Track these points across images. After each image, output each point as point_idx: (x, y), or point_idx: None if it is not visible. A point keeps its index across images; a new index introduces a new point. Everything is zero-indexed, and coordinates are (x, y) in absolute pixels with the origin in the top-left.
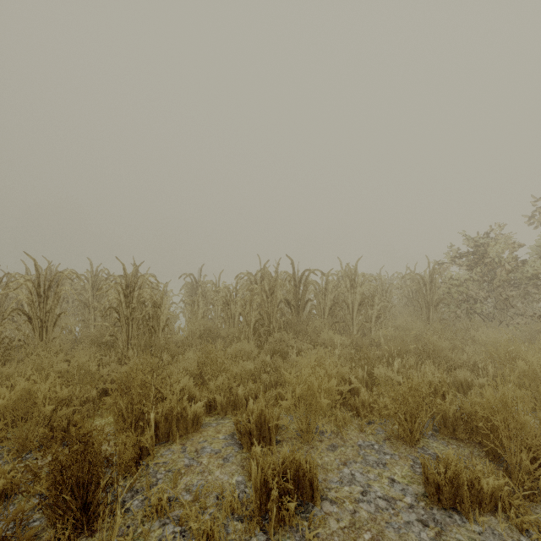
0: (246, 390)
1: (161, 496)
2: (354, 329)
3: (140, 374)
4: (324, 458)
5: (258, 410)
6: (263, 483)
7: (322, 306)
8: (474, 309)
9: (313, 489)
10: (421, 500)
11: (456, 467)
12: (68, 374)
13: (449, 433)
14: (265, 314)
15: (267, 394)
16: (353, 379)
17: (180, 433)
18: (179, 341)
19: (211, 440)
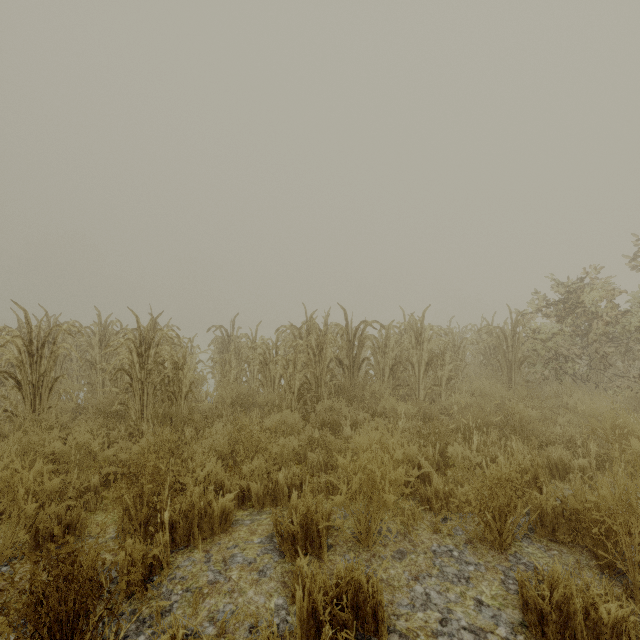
0: (288, 476)
1: (175, 632)
2: (420, 394)
3: (153, 458)
4: (389, 570)
5: (303, 506)
6: (311, 613)
7: (381, 366)
8: (565, 369)
9: (377, 620)
10: (519, 633)
11: (565, 590)
12: (65, 455)
13: (547, 533)
14: (312, 376)
15: (315, 479)
16: (423, 460)
17: (204, 534)
18: (206, 410)
19: (244, 545)
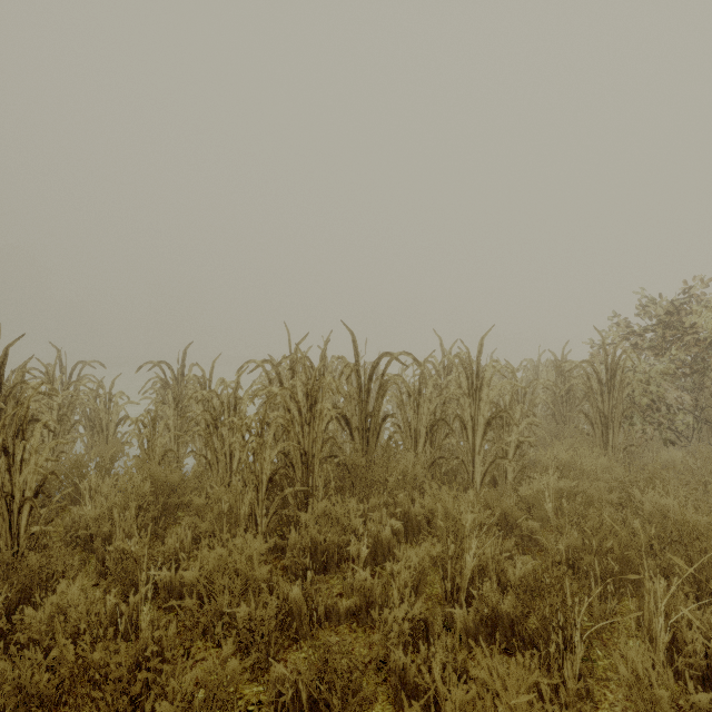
0: None
1: None
2: (476, 471)
3: None
4: None
5: None
6: None
7: (413, 426)
8: (674, 424)
9: None
10: None
11: None
12: None
13: None
14: (296, 451)
15: None
16: None
17: None
18: (91, 522)
19: None
